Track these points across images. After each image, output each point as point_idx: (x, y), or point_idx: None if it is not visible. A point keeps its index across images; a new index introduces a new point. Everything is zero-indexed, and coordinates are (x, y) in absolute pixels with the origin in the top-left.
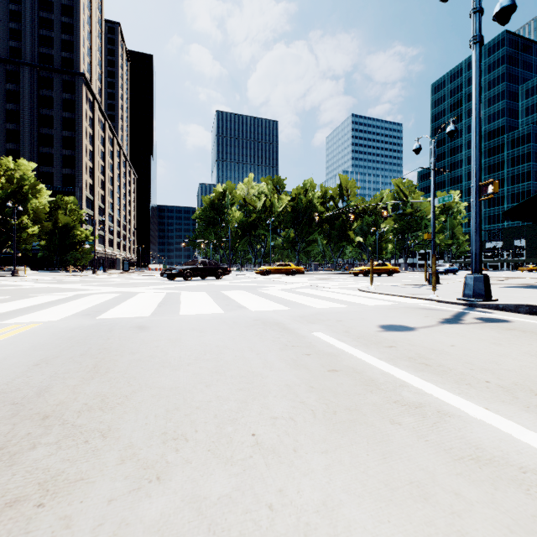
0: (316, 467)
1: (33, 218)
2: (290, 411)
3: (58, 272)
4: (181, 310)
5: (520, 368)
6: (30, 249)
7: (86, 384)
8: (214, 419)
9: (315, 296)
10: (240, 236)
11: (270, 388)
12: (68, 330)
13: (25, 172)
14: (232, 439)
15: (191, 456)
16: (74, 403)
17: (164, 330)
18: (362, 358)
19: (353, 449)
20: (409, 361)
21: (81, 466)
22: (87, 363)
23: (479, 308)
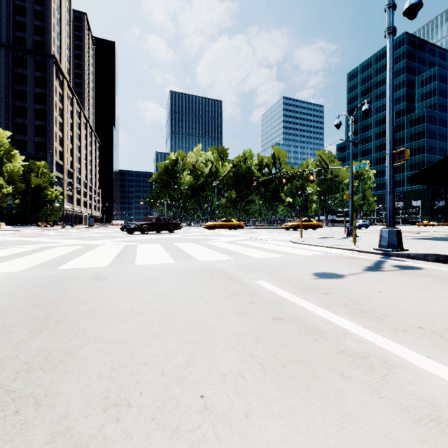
0: (271, 438)
1: (7, 180)
2: (239, 365)
3: (30, 227)
4: (137, 260)
5: (445, 313)
6: (5, 207)
7: (32, 339)
8: (161, 378)
9: (255, 247)
10: (190, 196)
11: (218, 339)
12: (27, 280)
13: (0, 139)
14: (178, 403)
15: (133, 428)
16: (14, 361)
17: (119, 279)
18: (303, 305)
19: (308, 411)
20: (345, 307)
21: (3, 447)
22: (38, 315)
23: (393, 257)
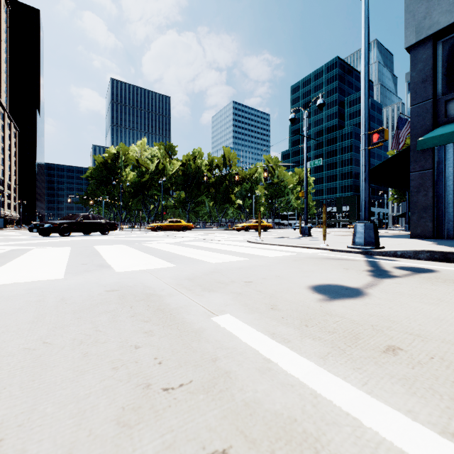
0: None
1: None
2: None
3: None
4: None
5: None
6: None
7: None
8: None
9: (207, 249)
10: (133, 195)
11: None
12: None
13: None
14: None
15: None
16: None
17: None
18: (410, 450)
19: None
20: None
21: None
22: None
23: (376, 256)
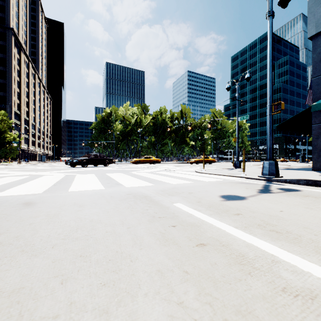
0: None
1: None
2: None
3: None
4: (71, 187)
5: None
6: None
7: None
8: None
9: (170, 176)
10: (121, 140)
11: (140, 278)
12: None
13: None
14: None
15: None
16: None
17: (48, 205)
18: (222, 228)
19: None
20: (260, 228)
21: None
22: None
23: (274, 182)
